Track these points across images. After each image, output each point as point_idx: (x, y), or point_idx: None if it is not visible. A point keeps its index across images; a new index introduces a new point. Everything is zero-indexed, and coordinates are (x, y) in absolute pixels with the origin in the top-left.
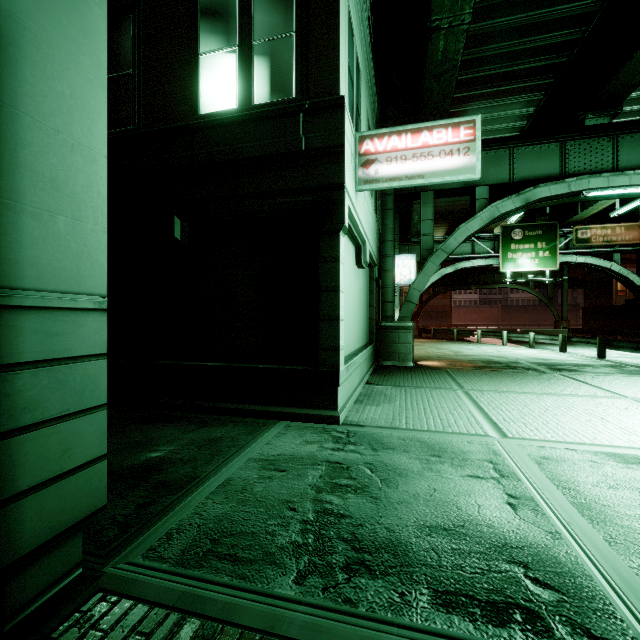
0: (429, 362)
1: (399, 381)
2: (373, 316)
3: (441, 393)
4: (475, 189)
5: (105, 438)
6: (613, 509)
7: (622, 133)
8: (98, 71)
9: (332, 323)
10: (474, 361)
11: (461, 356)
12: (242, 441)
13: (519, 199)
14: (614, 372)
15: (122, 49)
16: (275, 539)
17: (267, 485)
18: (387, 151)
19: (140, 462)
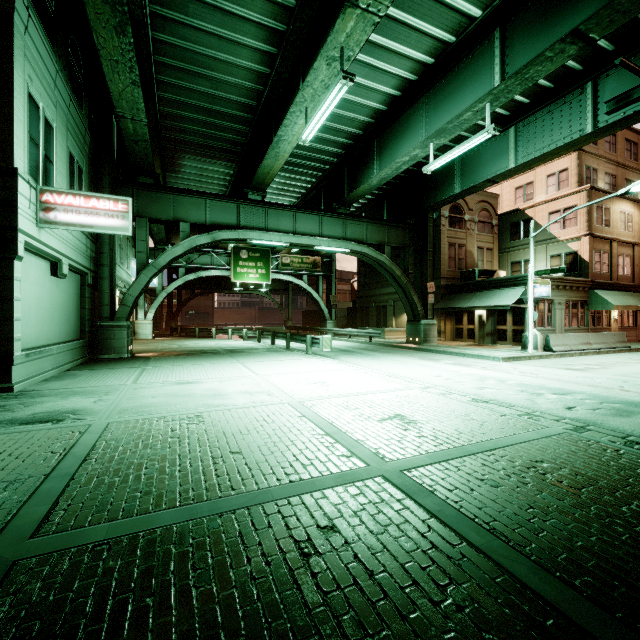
0: (146, 354)
1: (99, 367)
2: (85, 317)
3: (125, 370)
4: (180, 224)
5: None
6: (144, 396)
7: (270, 208)
8: None
9: (7, 322)
10: (185, 351)
11: (181, 348)
12: None
13: (209, 237)
14: (262, 351)
15: None
16: None
17: None
18: (65, 205)
19: None
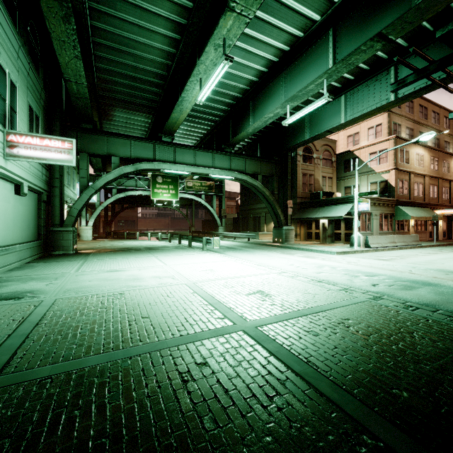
0: (87, 251)
1: (51, 260)
2: (41, 224)
3: (70, 262)
4: (112, 157)
5: None
6: (83, 280)
7: (177, 147)
8: None
9: None
10: (116, 248)
11: (113, 247)
12: None
13: (133, 167)
14: (171, 248)
15: None
16: None
17: None
18: (25, 143)
19: None
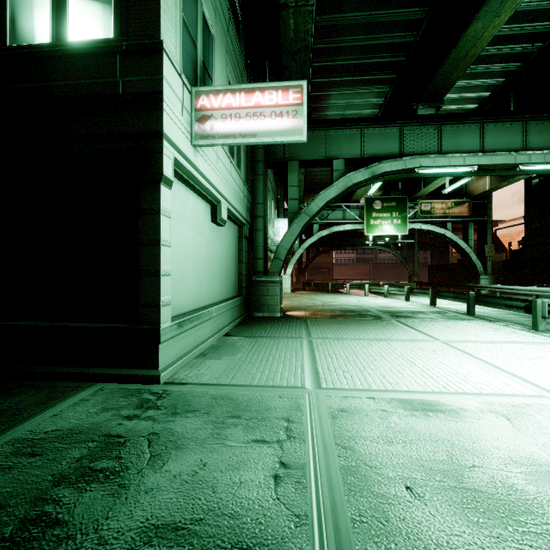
0: (296, 312)
1: (257, 332)
2: (242, 271)
3: (287, 342)
4: (333, 161)
5: None
6: (378, 471)
7: (444, 123)
8: None
9: (153, 278)
10: (334, 310)
11: (326, 306)
12: (25, 414)
13: (367, 172)
14: (438, 317)
15: None
16: None
17: None
18: (222, 108)
19: None
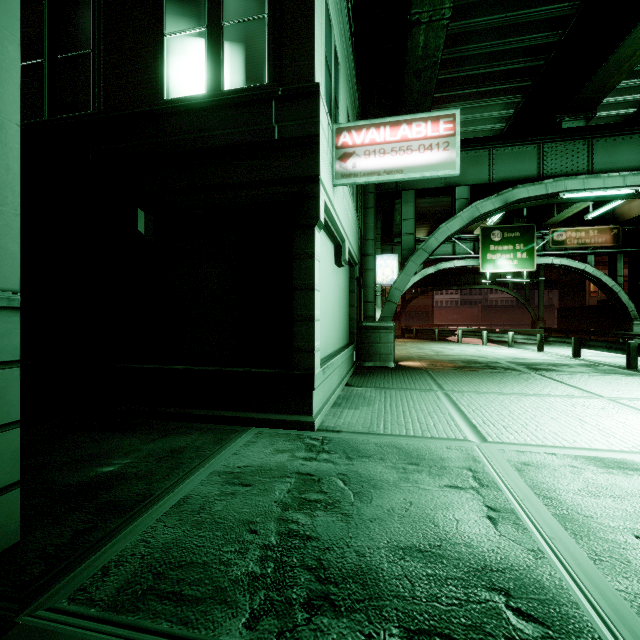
0: (410, 362)
1: (379, 382)
2: (354, 316)
3: (421, 395)
4: (455, 189)
5: (17, 462)
6: (596, 520)
7: (597, 137)
8: (7, 20)
9: (307, 323)
10: (455, 361)
11: (442, 356)
12: (207, 451)
13: (498, 200)
14: (589, 371)
15: (81, 26)
16: (229, 570)
17: (228, 503)
18: (365, 144)
19: (88, 479)
